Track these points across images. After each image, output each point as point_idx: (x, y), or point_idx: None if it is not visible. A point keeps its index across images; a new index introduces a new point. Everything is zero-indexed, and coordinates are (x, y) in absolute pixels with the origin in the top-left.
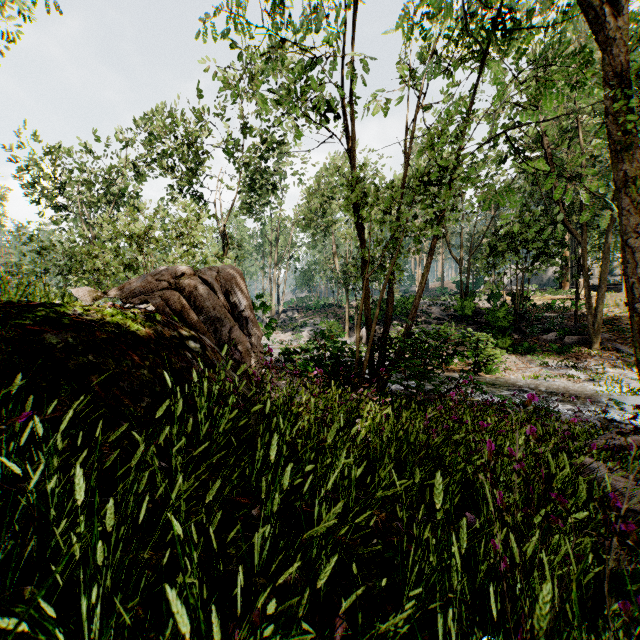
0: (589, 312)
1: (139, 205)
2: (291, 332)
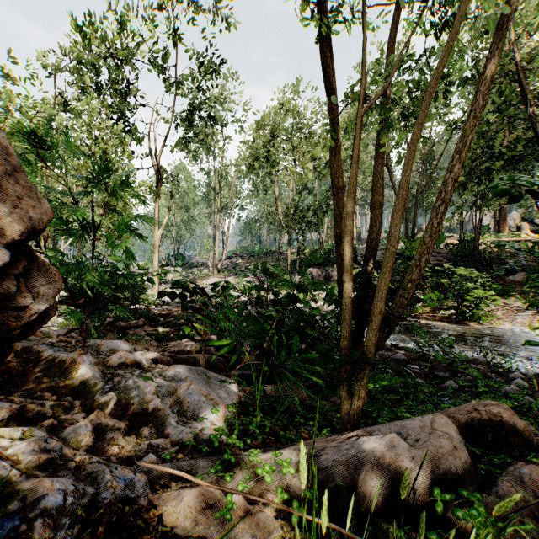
0: None
1: (7, 90)
2: (233, 276)
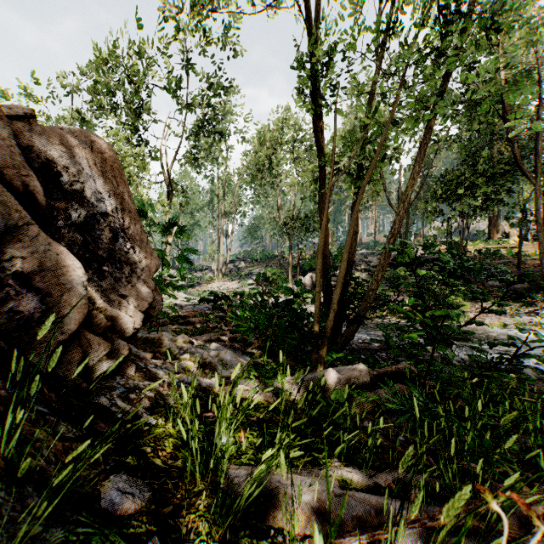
0: (542, 256)
1: None
2: (237, 280)
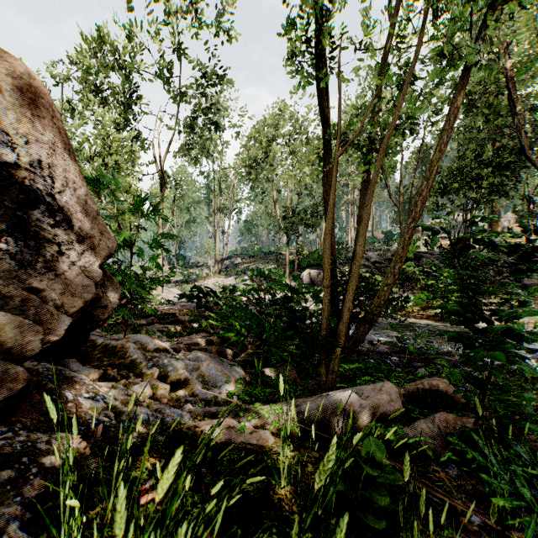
0: None
1: None
2: (234, 276)
